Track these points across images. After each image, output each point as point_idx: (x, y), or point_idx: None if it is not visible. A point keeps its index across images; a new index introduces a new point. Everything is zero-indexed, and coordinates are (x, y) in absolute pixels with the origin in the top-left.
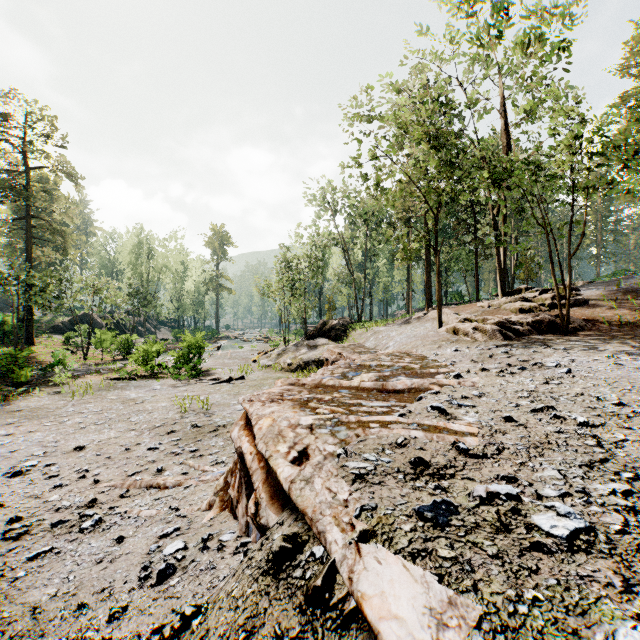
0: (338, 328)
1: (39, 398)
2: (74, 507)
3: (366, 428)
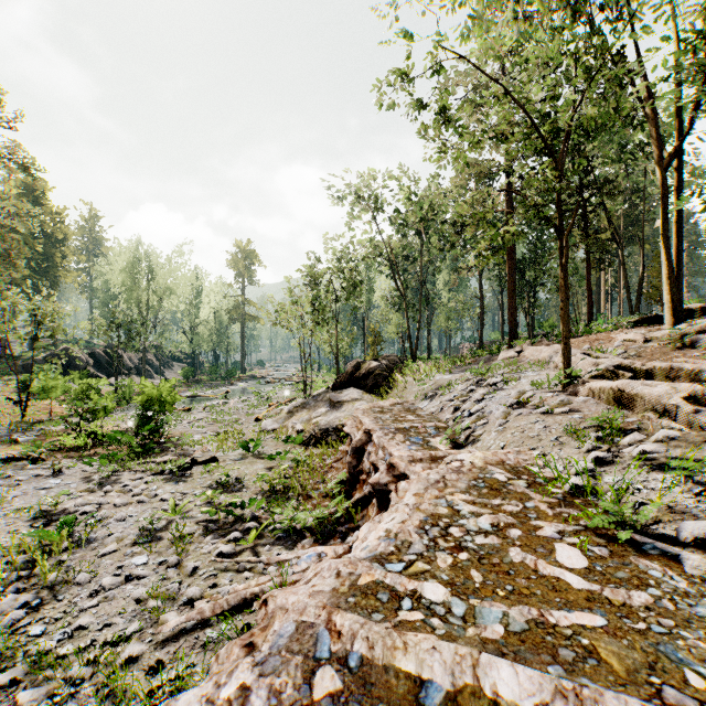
0: (378, 373)
1: None
2: None
3: None
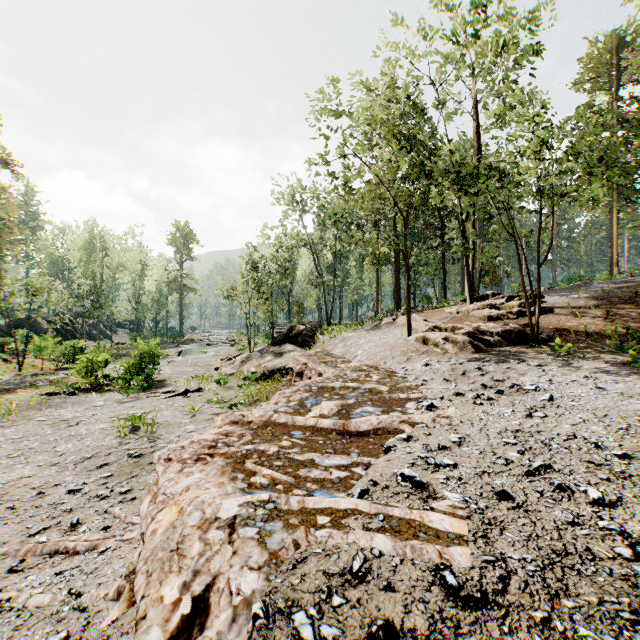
0: (305, 333)
1: None
2: None
3: (311, 528)
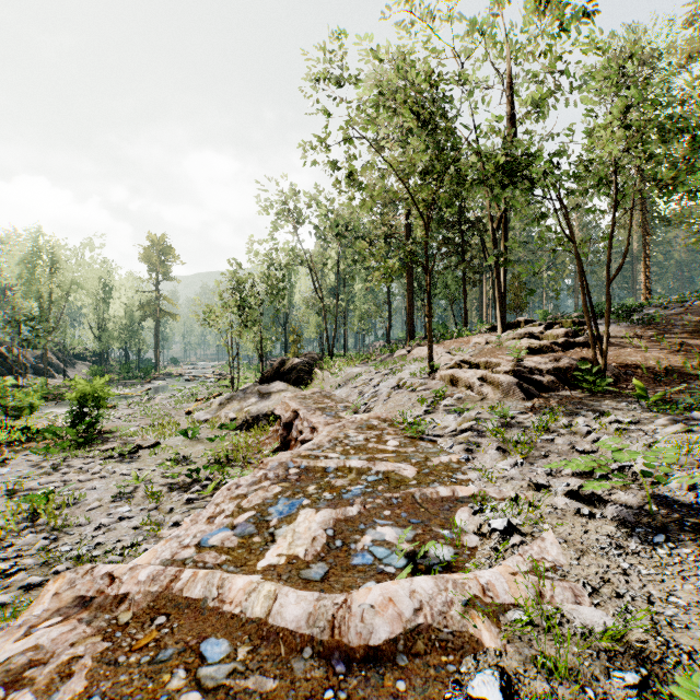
0: (301, 368)
1: None
2: None
3: None
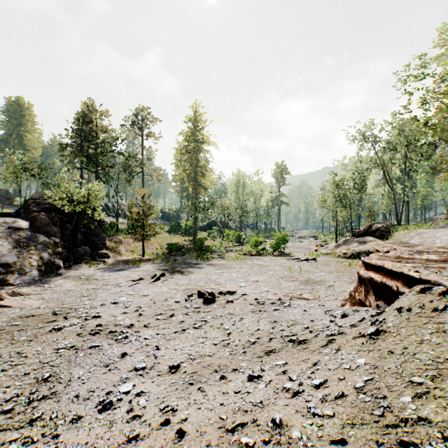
0: (382, 230)
1: (218, 260)
2: (274, 299)
3: (444, 268)
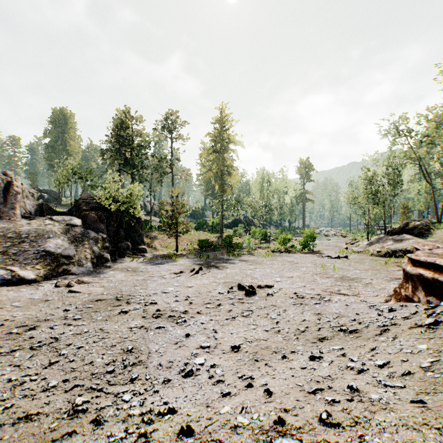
0: (420, 227)
1: (248, 256)
2: (312, 294)
3: None
